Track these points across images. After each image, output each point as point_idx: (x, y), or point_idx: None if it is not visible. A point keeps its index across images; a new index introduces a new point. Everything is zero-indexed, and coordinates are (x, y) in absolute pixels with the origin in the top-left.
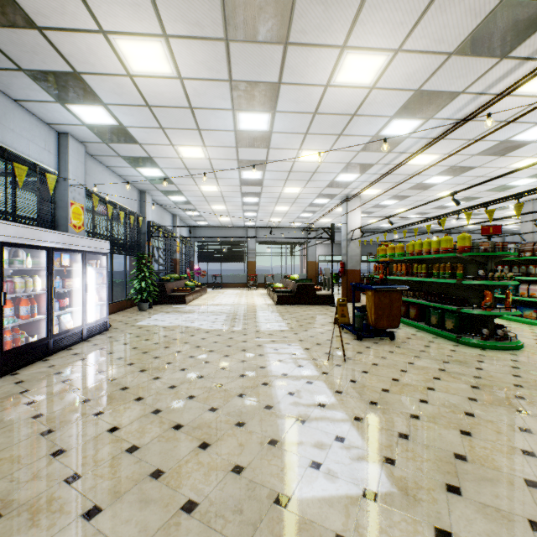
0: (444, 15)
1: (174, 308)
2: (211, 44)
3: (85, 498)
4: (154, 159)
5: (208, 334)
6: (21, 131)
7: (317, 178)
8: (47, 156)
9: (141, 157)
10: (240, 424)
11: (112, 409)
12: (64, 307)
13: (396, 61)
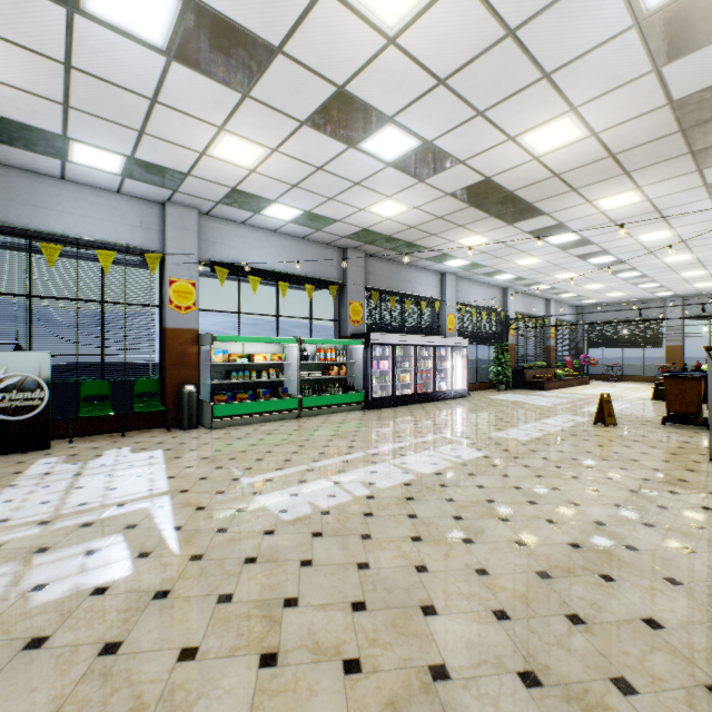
0: (649, 172)
1: (528, 392)
2: (503, 228)
3: (434, 423)
4: (502, 270)
5: (529, 406)
6: (423, 282)
7: (698, 244)
8: (435, 290)
9: (492, 271)
10: (493, 425)
11: (450, 415)
12: (441, 378)
13: (646, 189)
